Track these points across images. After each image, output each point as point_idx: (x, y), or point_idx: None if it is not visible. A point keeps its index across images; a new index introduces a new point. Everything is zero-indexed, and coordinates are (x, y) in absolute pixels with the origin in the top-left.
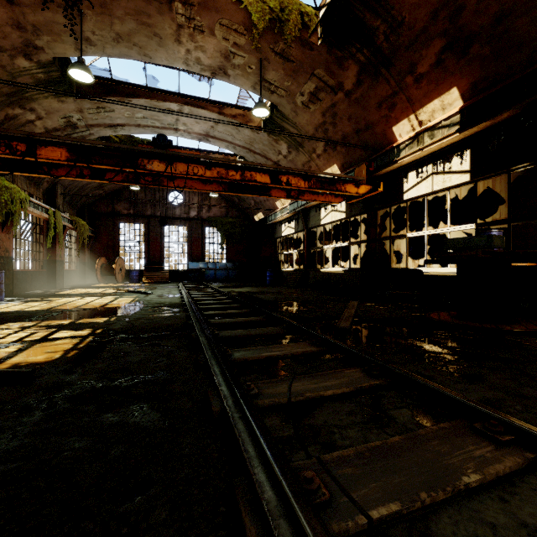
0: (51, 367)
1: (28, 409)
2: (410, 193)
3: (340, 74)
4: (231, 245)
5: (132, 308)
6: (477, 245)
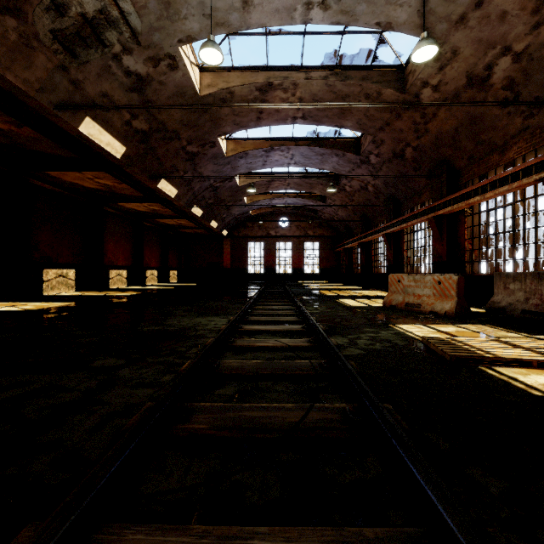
0: None
1: None
2: None
3: None
4: None
5: None
6: None
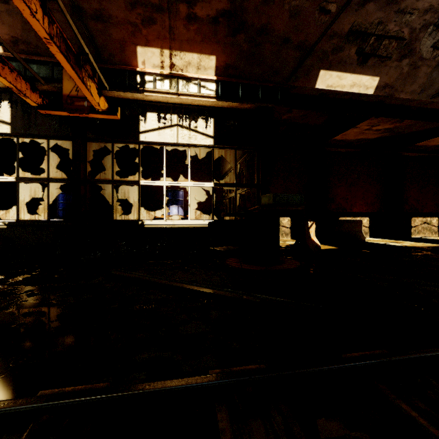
0: None
1: None
2: (150, 136)
3: None
4: None
5: None
6: (295, 202)
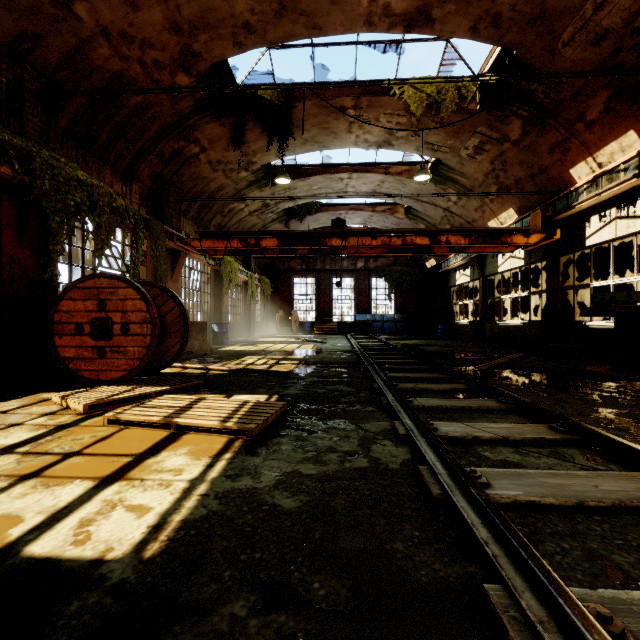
0: (292, 373)
1: (296, 382)
2: (592, 239)
3: (503, 128)
4: (399, 295)
5: (316, 352)
6: (618, 300)
